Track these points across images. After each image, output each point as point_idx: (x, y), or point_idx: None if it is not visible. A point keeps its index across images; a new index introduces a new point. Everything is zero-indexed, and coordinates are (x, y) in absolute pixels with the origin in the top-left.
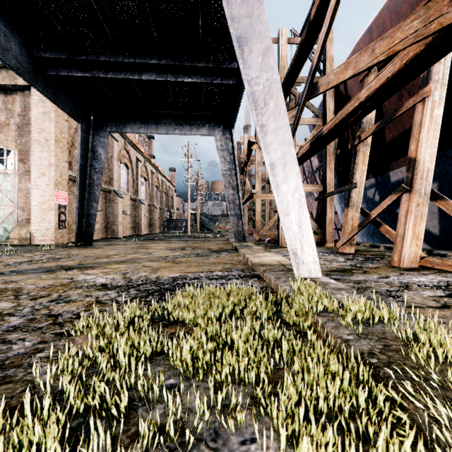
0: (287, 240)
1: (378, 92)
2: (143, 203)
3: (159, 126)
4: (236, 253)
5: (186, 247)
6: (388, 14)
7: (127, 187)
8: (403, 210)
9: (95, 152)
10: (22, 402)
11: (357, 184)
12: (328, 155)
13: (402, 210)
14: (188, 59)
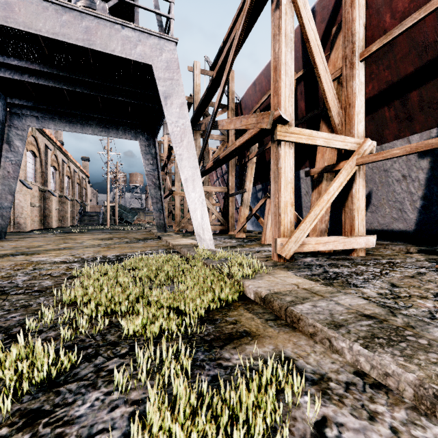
0: (195, 227)
1: (244, 144)
2: (53, 195)
3: (85, 127)
4: (159, 240)
5: (113, 237)
6: (264, 78)
7: (34, 177)
8: (267, 209)
9: (12, 144)
10: None
11: (246, 190)
12: (230, 165)
13: (267, 209)
14: (120, 83)
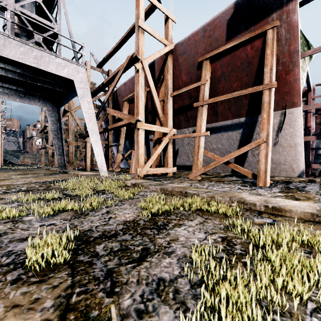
0: (98, 165)
1: (122, 125)
2: None
3: (2, 94)
4: (67, 174)
5: (27, 173)
6: (131, 84)
7: None
8: (132, 155)
9: None
10: (62, 189)
11: (121, 144)
12: None
13: (132, 155)
14: (42, 76)
